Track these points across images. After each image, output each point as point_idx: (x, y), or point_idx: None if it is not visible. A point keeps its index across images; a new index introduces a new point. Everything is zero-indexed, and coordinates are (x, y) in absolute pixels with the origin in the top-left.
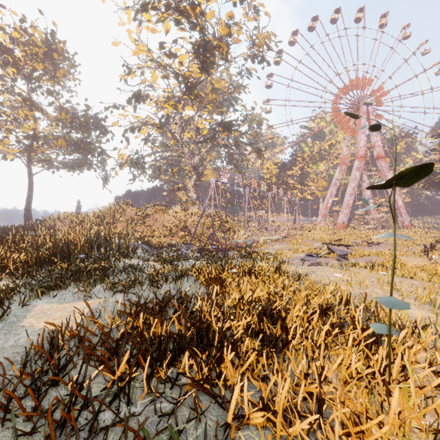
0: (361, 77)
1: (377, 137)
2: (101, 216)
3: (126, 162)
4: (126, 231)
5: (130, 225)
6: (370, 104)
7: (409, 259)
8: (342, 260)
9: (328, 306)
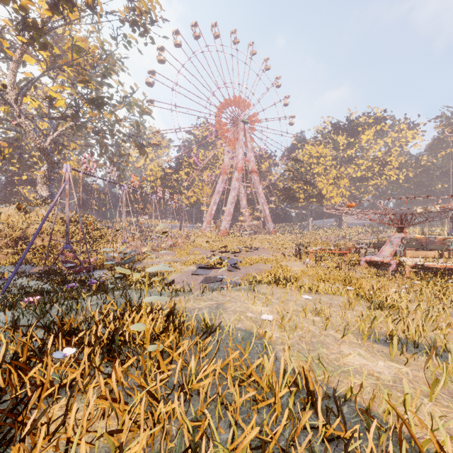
0: (240, 96)
1: (252, 153)
2: None
3: None
4: None
5: None
6: (247, 123)
7: (289, 264)
8: (234, 270)
9: None
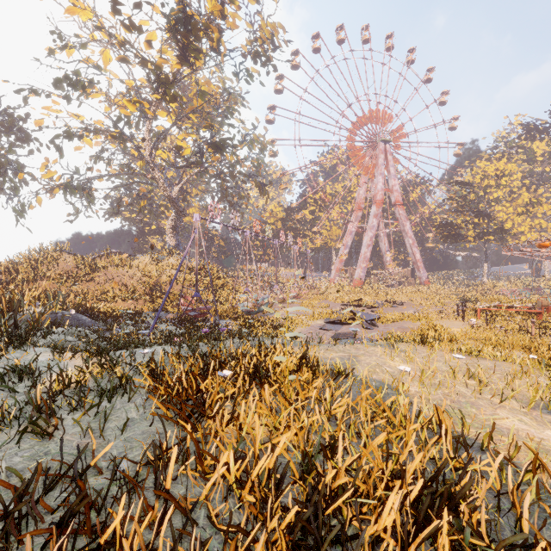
0: (379, 109)
1: (395, 181)
2: (12, 270)
3: (57, 185)
4: (53, 293)
5: (66, 284)
6: (388, 142)
7: (446, 323)
8: (371, 327)
9: (439, 468)
